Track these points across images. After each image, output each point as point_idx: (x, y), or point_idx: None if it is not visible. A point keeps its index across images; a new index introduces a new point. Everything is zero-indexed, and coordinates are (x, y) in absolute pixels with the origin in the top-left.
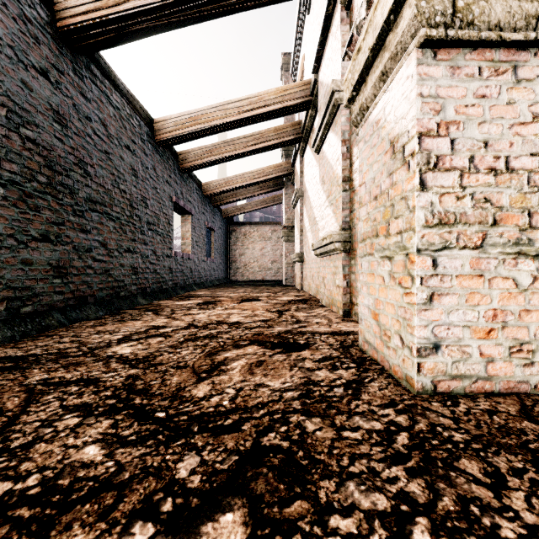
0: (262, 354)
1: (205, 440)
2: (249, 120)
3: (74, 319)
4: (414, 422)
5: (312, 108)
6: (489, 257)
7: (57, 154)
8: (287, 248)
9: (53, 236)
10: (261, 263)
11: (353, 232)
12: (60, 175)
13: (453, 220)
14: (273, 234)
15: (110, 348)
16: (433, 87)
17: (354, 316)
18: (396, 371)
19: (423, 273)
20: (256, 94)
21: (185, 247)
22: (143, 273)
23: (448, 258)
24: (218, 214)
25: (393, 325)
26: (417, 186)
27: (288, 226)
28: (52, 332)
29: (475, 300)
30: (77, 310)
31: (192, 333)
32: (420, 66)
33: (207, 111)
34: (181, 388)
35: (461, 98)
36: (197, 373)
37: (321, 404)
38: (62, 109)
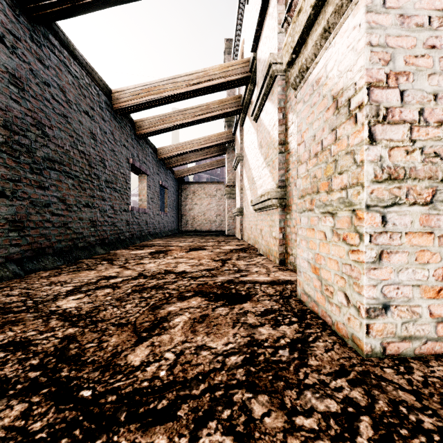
0: (205, 307)
1: (131, 437)
2: (196, 92)
3: (30, 270)
4: (373, 399)
5: (251, 83)
6: (439, 213)
7: (13, 115)
8: (229, 204)
9: (9, 192)
10: (207, 216)
11: (288, 190)
12: (16, 135)
13: (403, 175)
14: (217, 192)
15: (56, 301)
16: (382, 35)
17: (290, 265)
18: (340, 329)
19: (372, 230)
20: (202, 70)
21: (141, 202)
22: (101, 225)
23: (397, 214)
24: (171, 175)
25: (337, 281)
26: (366, 139)
27: (230, 185)
28: (5, 283)
29: (425, 258)
30: (35, 261)
31: (140, 283)
32: (369, 14)
33: (159, 84)
34: (117, 353)
35: (410, 48)
36: (137, 332)
37: (267, 374)
38: (19, 72)
